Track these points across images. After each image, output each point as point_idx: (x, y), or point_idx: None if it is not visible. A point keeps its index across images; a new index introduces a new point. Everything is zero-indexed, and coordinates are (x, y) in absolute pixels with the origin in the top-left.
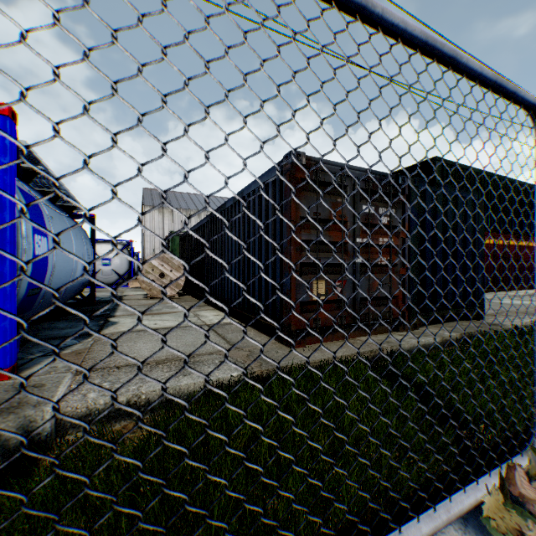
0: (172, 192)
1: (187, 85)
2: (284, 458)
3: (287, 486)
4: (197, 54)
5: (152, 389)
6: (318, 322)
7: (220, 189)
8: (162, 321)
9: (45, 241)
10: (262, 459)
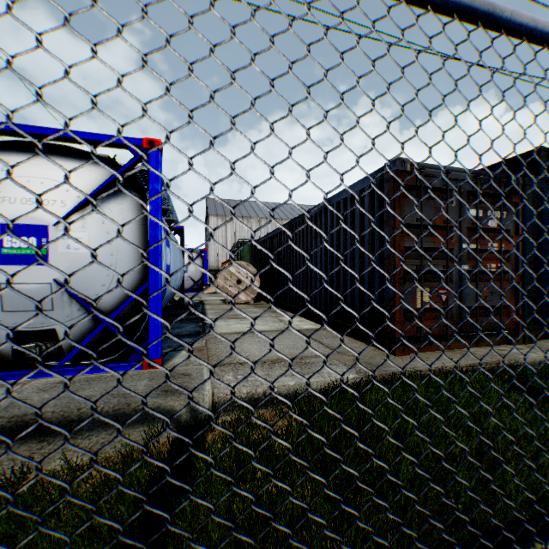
0: (234, 200)
1: (467, 141)
2: (437, 453)
3: (446, 478)
4: (473, 116)
5: (281, 383)
6: (422, 331)
7: (487, 217)
8: None
9: (169, 252)
10: (423, 450)
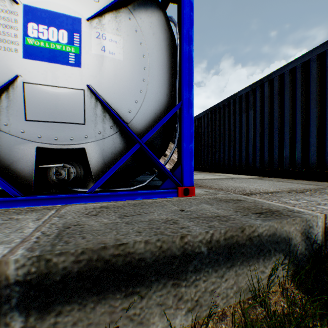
0: None
1: None
2: None
3: None
4: None
5: None
6: None
7: None
8: (202, 176)
9: None
10: None
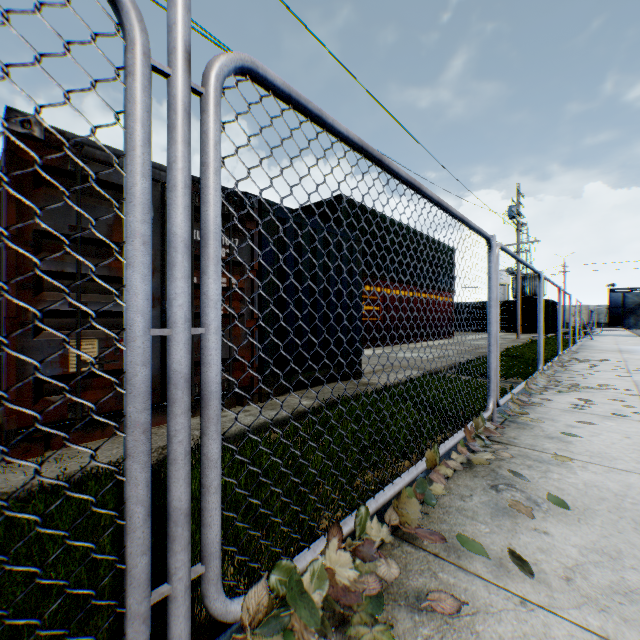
0: None
1: None
2: None
3: None
4: None
5: None
6: (81, 409)
7: None
8: None
9: None
10: None
